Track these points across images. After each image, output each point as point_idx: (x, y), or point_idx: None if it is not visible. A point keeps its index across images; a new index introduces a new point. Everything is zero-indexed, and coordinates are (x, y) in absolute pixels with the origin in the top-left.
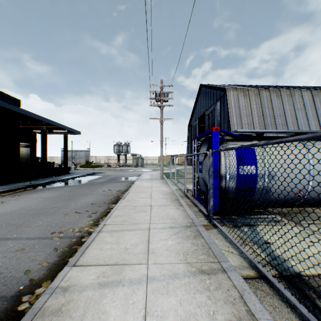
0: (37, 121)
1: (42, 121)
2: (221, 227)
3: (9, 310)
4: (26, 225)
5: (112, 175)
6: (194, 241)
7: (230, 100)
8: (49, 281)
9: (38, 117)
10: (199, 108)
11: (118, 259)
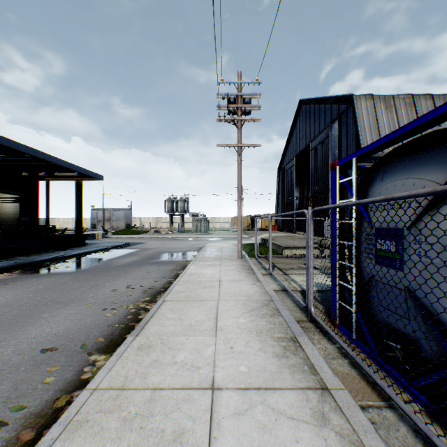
0: (14, 152)
1: (23, 153)
2: None
3: None
4: None
5: (154, 248)
6: None
7: (361, 115)
8: None
9: (8, 142)
10: (297, 139)
11: None
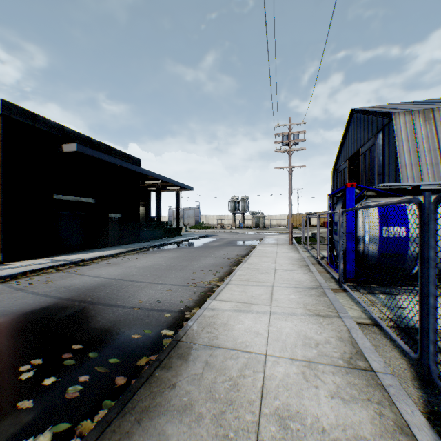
0: (154, 179)
1: (158, 179)
2: (348, 289)
3: (179, 316)
4: (165, 276)
5: (227, 238)
6: (317, 298)
7: (398, 129)
8: (198, 308)
9: (155, 175)
10: (349, 143)
11: (246, 301)
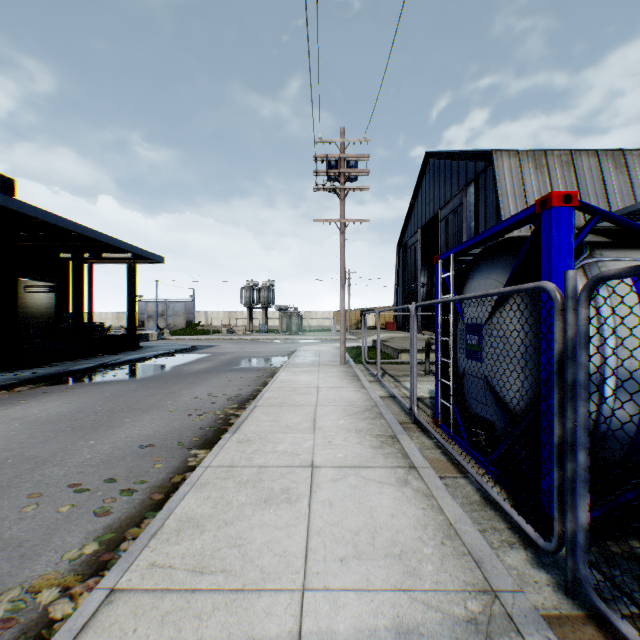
0: (59, 230)
1: (69, 231)
2: None
3: None
4: None
5: (231, 352)
6: None
7: (502, 178)
8: None
9: (55, 219)
10: (423, 205)
11: None
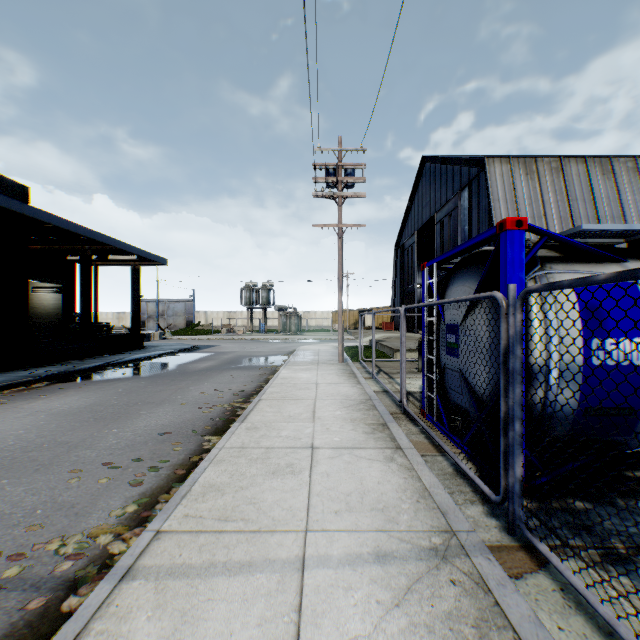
0: (69, 234)
1: (78, 235)
2: (584, 588)
3: None
4: None
5: (232, 351)
6: None
7: (494, 183)
8: None
9: (66, 224)
10: (419, 207)
11: None
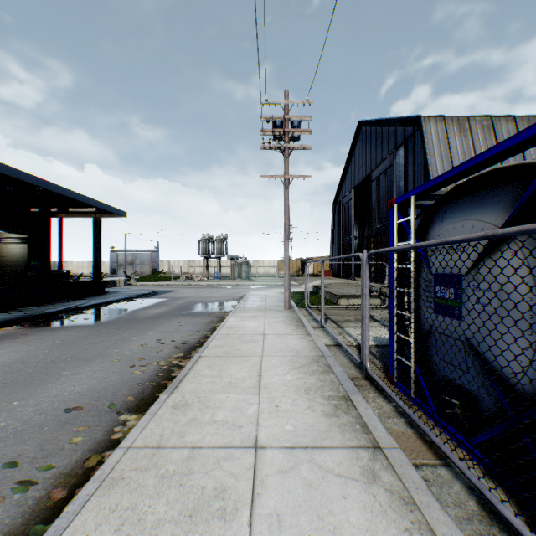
0: (23, 184)
1: (34, 186)
2: None
3: None
4: None
5: (186, 297)
6: None
7: (430, 140)
8: None
9: (17, 173)
10: (356, 168)
11: None
